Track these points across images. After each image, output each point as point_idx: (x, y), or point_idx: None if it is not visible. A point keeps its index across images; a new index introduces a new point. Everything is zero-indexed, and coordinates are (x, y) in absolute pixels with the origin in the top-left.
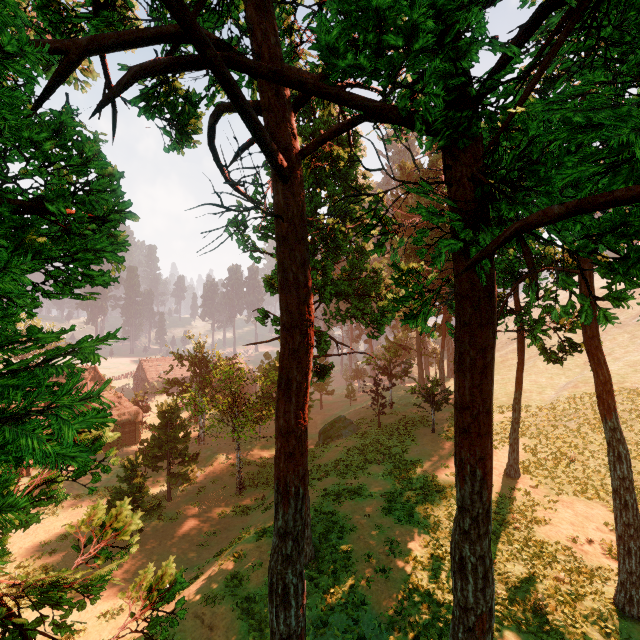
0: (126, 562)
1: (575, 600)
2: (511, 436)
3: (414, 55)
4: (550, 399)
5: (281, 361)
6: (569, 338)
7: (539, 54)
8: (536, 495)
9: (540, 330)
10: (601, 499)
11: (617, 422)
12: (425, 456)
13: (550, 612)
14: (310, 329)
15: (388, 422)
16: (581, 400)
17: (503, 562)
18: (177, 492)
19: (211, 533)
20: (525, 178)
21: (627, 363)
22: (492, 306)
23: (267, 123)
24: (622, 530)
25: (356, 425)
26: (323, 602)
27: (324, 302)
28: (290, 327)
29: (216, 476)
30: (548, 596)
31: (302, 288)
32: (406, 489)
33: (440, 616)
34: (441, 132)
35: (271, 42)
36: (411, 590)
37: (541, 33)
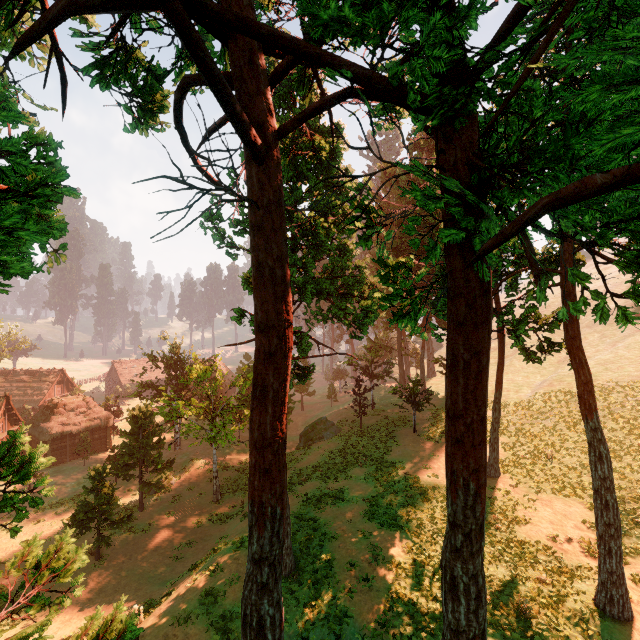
0: (92, 580)
1: (557, 601)
2: (491, 436)
3: (411, 4)
4: (527, 397)
5: (255, 366)
6: (548, 338)
7: (545, 22)
8: (516, 494)
9: (524, 330)
10: (578, 496)
11: (598, 422)
12: (407, 457)
13: (533, 615)
14: (288, 330)
15: (370, 423)
16: (556, 398)
17: (486, 565)
18: (150, 501)
19: (186, 544)
20: (526, 163)
21: (598, 362)
22: (488, 305)
23: (239, 96)
24: (603, 530)
25: (337, 427)
26: (304, 616)
27: (305, 301)
28: (266, 328)
29: (192, 483)
30: (531, 599)
31: (279, 284)
32: (388, 492)
33: (425, 626)
34: (435, 110)
35: (243, 3)
36: (395, 599)
37: (540, 8)
